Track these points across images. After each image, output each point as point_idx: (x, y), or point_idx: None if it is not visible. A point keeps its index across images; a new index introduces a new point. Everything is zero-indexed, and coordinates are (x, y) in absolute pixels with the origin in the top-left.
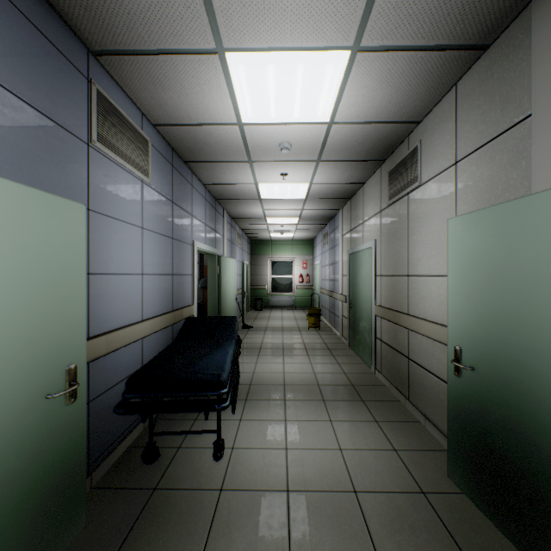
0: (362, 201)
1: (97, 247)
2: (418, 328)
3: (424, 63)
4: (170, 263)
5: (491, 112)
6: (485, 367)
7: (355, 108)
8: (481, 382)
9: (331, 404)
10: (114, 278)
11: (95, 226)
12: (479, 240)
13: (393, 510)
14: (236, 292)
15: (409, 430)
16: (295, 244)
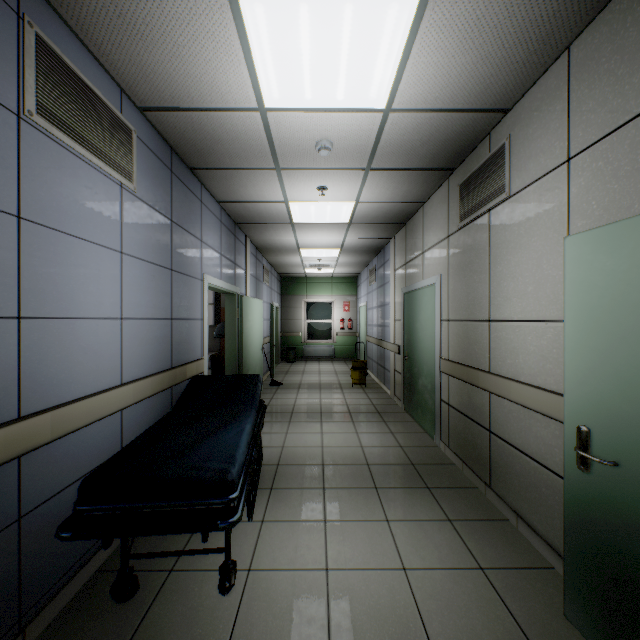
0: (421, 226)
1: (37, 277)
2: (507, 392)
3: (530, 7)
4: (168, 304)
5: (633, 76)
6: (637, 463)
7: (423, 86)
8: (630, 486)
9: (387, 493)
10: (69, 324)
11: (32, 245)
12: (626, 266)
13: None
14: (262, 340)
15: (496, 533)
16: (335, 282)
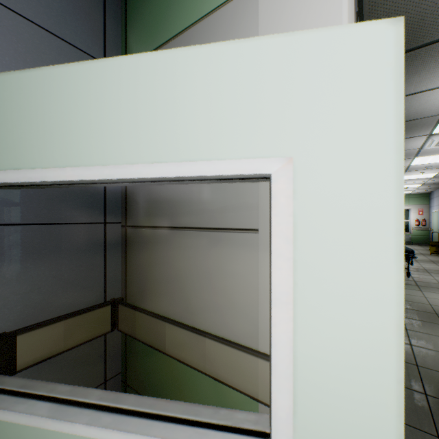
0: None
1: None
2: None
3: None
4: None
5: None
6: None
7: None
8: None
9: None
10: None
11: None
12: None
13: None
14: None
15: None
16: (411, 197)
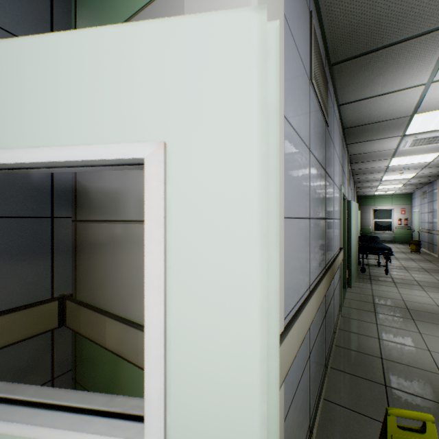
0: None
1: None
2: None
3: None
4: None
5: None
6: None
7: None
8: None
9: (431, 272)
10: None
11: None
12: None
13: None
14: (359, 228)
15: None
16: (394, 197)
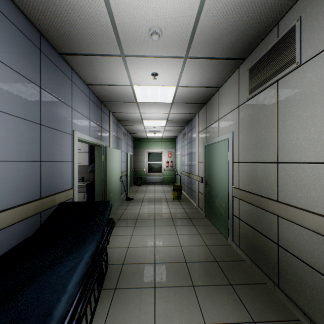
0: (217, 103)
1: None
2: (300, 220)
3: None
4: (37, 150)
5: None
6: None
7: None
8: None
9: (202, 292)
10: None
11: None
12: None
13: None
14: (120, 174)
15: None
16: (163, 141)
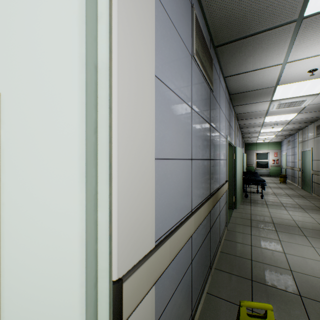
0: (306, 132)
1: None
2: None
3: (318, 112)
4: None
5: None
6: None
7: (300, 117)
8: None
9: (292, 197)
10: None
11: None
12: None
13: (307, 206)
14: (245, 166)
15: (319, 202)
16: (270, 144)
